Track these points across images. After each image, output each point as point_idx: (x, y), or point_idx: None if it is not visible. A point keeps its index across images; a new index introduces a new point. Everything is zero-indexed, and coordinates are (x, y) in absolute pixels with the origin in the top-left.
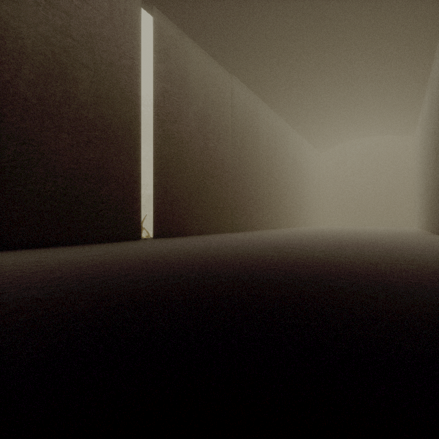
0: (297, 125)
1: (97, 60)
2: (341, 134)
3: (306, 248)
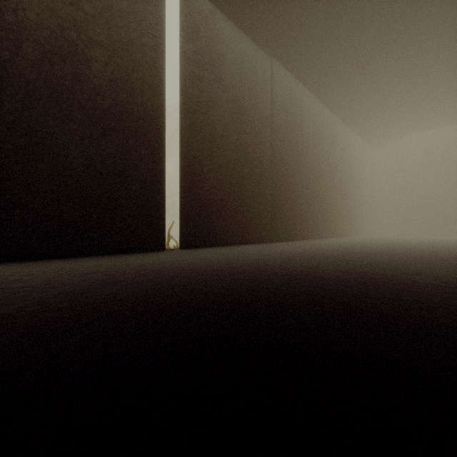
0: (347, 117)
1: (114, 37)
2: (401, 127)
3: (387, 266)
